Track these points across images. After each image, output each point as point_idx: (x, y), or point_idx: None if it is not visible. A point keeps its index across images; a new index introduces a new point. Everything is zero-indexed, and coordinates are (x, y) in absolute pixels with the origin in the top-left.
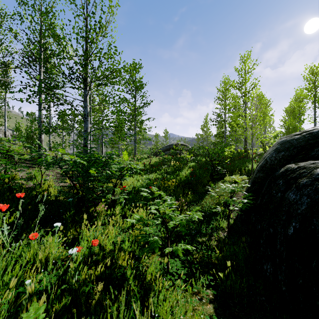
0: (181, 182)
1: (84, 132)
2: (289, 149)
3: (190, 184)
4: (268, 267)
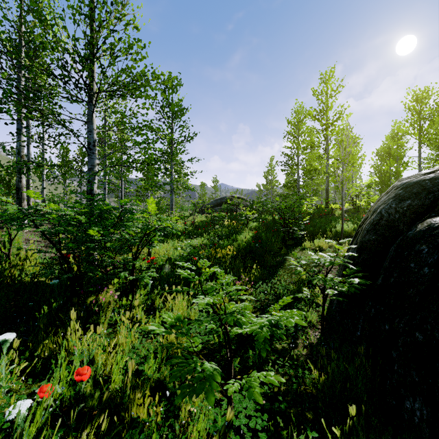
0: (240, 250)
1: (89, 171)
2: (419, 196)
3: (254, 253)
4: (417, 407)
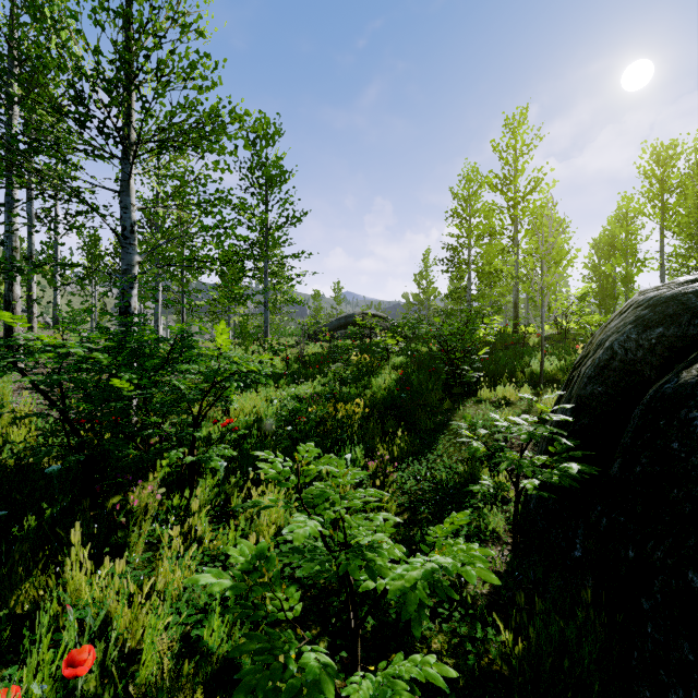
0: (377, 404)
1: (123, 275)
2: (678, 320)
3: (398, 409)
4: None
